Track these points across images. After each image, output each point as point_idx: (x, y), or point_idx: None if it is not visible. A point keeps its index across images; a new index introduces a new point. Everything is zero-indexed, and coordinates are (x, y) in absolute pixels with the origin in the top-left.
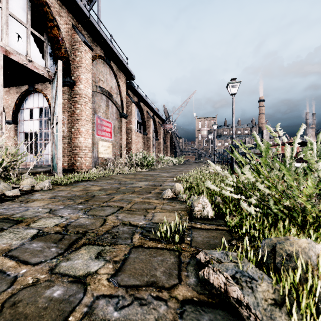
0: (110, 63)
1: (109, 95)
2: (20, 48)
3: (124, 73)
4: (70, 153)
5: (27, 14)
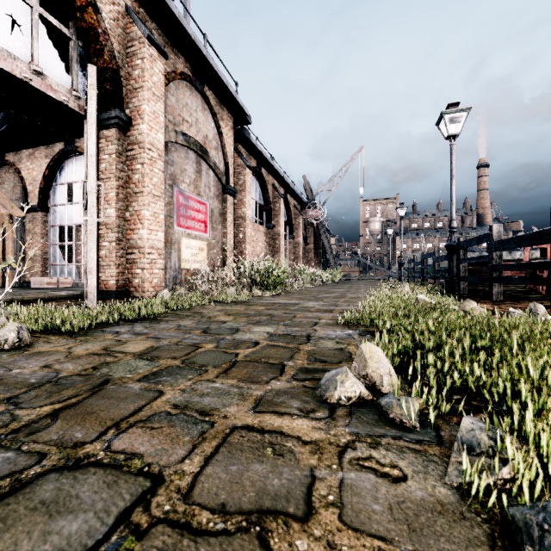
0: (203, 89)
1: (201, 151)
2: (18, 47)
3: (230, 111)
4: (123, 261)
5: None
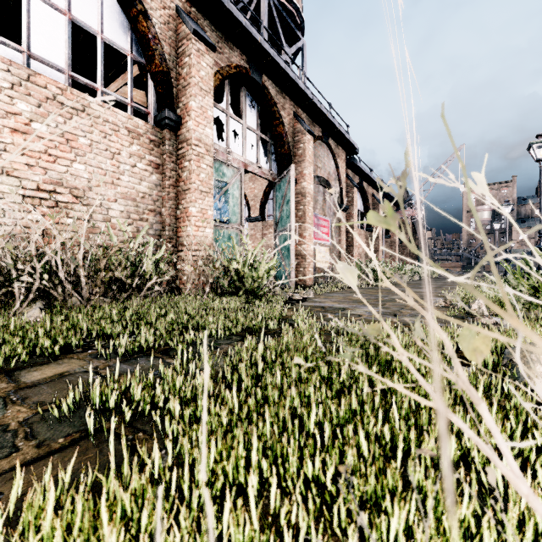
0: (328, 141)
1: (326, 184)
2: (253, 158)
3: (343, 148)
4: None
5: (257, 120)
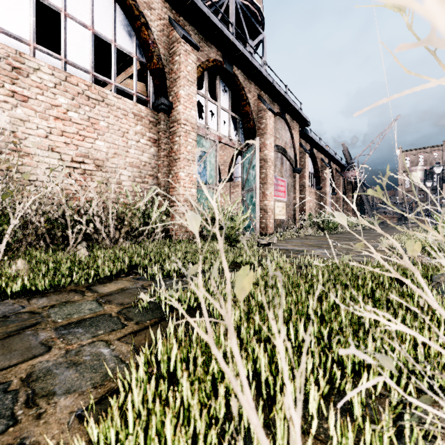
0: (285, 117)
1: (283, 151)
2: (225, 132)
3: (297, 122)
4: None
5: (228, 102)
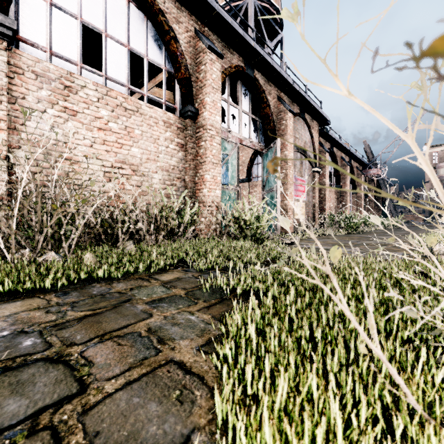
0: (304, 116)
1: (303, 151)
2: (246, 134)
3: (317, 121)
4: None
5: (249, 105)
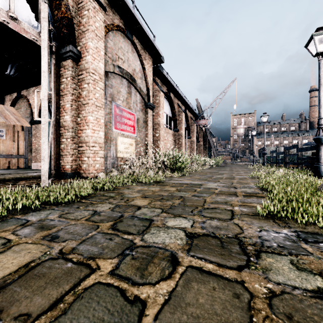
0: (132, 38)
1: (131, 79)
2: None
3: (150, 54)
4: (75, 151)
5: None
